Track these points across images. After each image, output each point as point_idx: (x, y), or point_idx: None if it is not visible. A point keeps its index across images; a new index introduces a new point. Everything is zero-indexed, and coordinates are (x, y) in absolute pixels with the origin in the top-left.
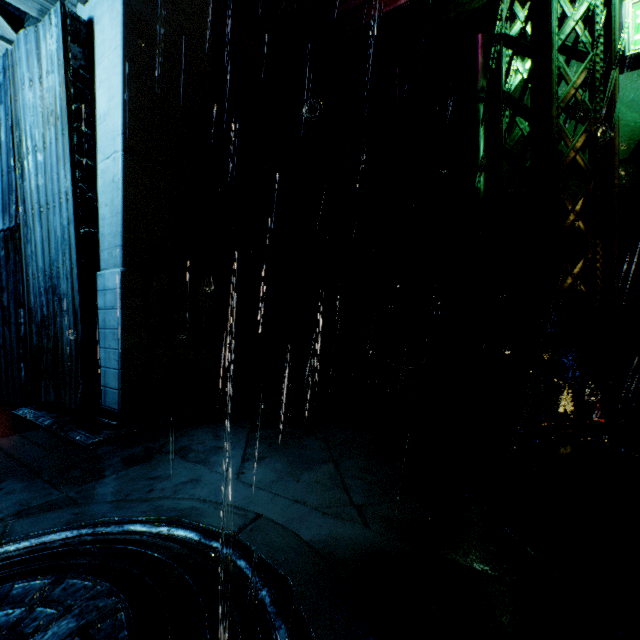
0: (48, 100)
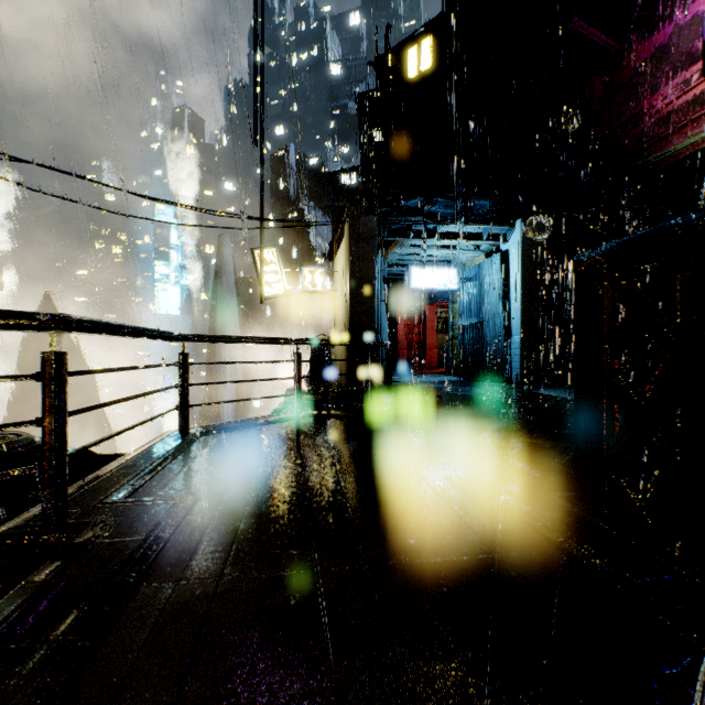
0: (495, 282)
